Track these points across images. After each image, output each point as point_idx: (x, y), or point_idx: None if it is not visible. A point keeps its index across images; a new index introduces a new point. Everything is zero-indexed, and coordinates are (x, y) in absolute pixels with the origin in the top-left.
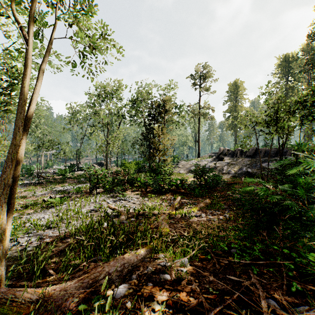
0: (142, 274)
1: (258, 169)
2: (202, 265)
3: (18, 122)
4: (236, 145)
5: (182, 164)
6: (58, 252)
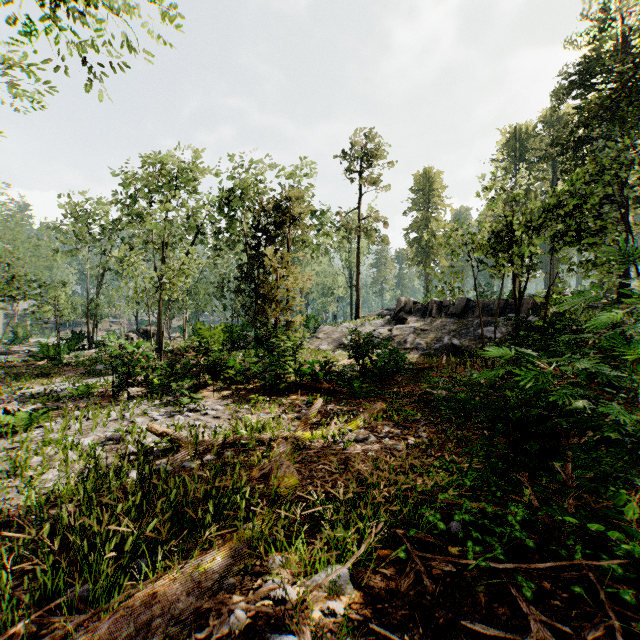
0: None
1: (471, 340)
2: (387, 582)
3: None
4: (428, 295)
5: (324, 331)
6: None
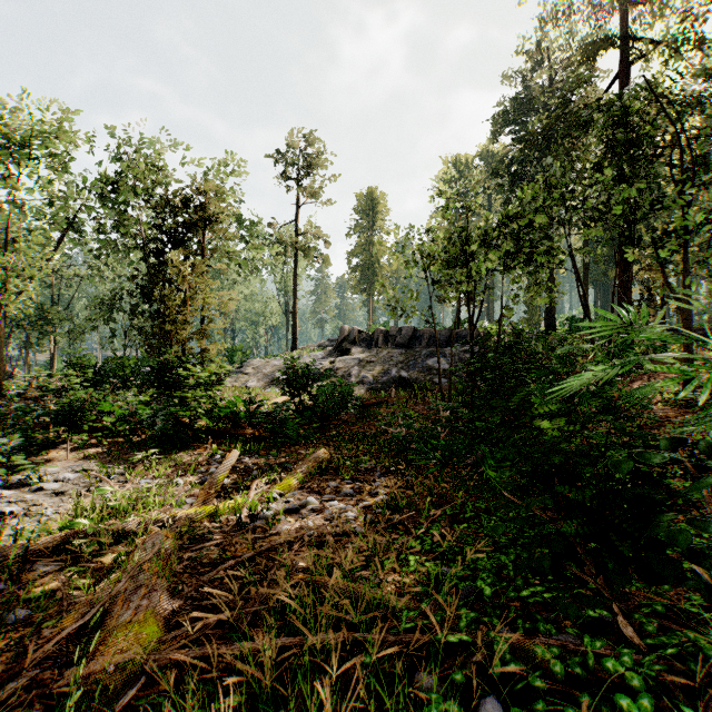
0: None
1: (420, 372)
2: None
3: None
4: (372, 327)
5: (254, 365)
6: None
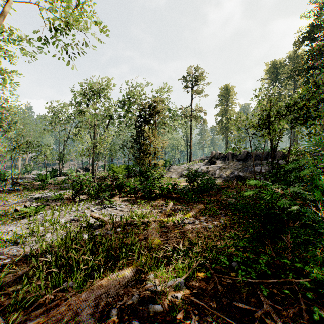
0: (125, 306)
1: (249, 173)
2: (201, 286)
3: None
4: (227, 150)
5: (173, 168)
6: (16, 278)
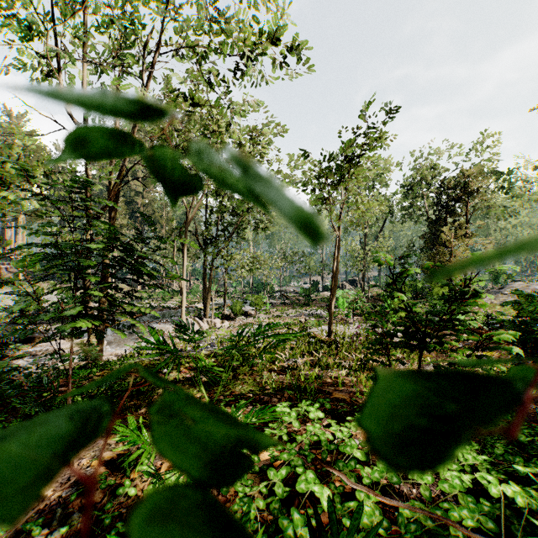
0: None
1: None
2: None
3: (336, 275)
4: None
5: (512, 287)
6: None
